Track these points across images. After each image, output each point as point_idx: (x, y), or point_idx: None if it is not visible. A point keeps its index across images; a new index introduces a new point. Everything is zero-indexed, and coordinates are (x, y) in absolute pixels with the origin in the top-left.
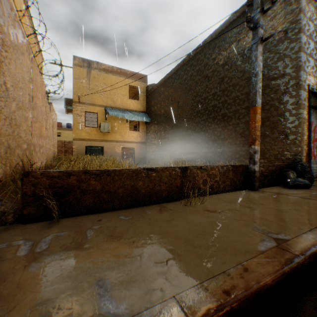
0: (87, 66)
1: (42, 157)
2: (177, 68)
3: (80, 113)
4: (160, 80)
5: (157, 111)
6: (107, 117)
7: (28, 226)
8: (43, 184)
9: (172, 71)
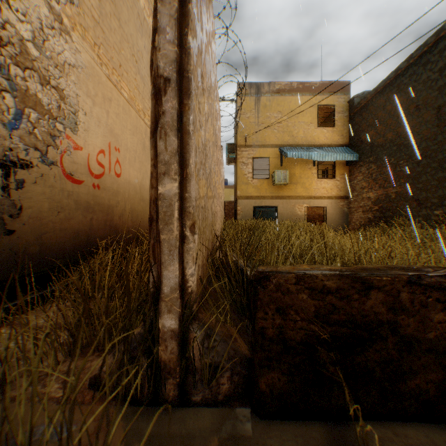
0: (256, 92)
1: (219, 224)
2: (434, 39)
3: (247, 161)
4: (384, 79)
5: (375, 138)
6: (283, 162)
7: (275, 434)
8: (305, 313)
9: (418, 50)
